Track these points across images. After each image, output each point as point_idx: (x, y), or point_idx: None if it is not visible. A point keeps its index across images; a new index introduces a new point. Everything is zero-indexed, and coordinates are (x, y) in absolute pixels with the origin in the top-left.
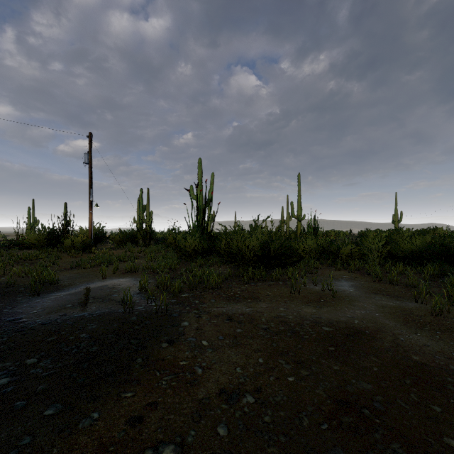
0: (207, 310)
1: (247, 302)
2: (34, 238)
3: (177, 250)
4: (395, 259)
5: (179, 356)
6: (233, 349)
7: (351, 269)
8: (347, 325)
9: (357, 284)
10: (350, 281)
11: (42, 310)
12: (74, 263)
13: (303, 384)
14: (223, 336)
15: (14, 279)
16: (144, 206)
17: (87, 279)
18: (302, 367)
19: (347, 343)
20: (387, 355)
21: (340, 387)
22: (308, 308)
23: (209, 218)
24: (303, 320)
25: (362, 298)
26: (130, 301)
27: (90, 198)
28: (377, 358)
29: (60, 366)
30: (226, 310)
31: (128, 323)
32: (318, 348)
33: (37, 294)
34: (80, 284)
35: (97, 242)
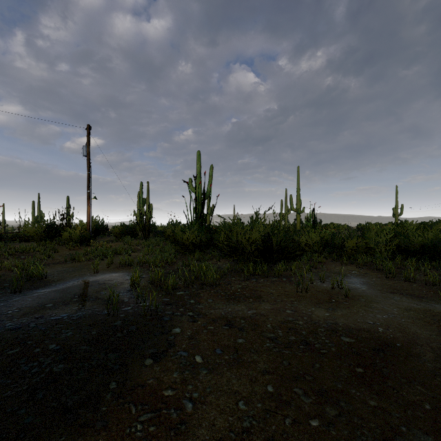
0: (203, 312)
1: (248, 302)
2: (32, 231)
3: (175, 242)
4: (404, 254)
5: (164, 380)
6: (233, 369)
7: (359, 264)
8: (371, 335)
9: (368, 280)
10: (360, 277)
11: (18, 310)
12: (69, 256)
13: (334, 433)
14: (222, 349)
15: (3, 273)
16: (144, 199)
17: (79, 273)
18: (326, 400)
19: (377, 362)
20: (436, 383)
21: (387, 440)
22: (319, 311)
23: (208, 211)
24: (317, 327)
25: (379, 298)
26: (114, 301)
27: (88, 191)
28: (424, 387)
29: (8, 395)
30: (225, 312)
31: (110, 330)
32: (342, 369)
33: (18, 290)
34: (70, 279)
35: (96, 235)
